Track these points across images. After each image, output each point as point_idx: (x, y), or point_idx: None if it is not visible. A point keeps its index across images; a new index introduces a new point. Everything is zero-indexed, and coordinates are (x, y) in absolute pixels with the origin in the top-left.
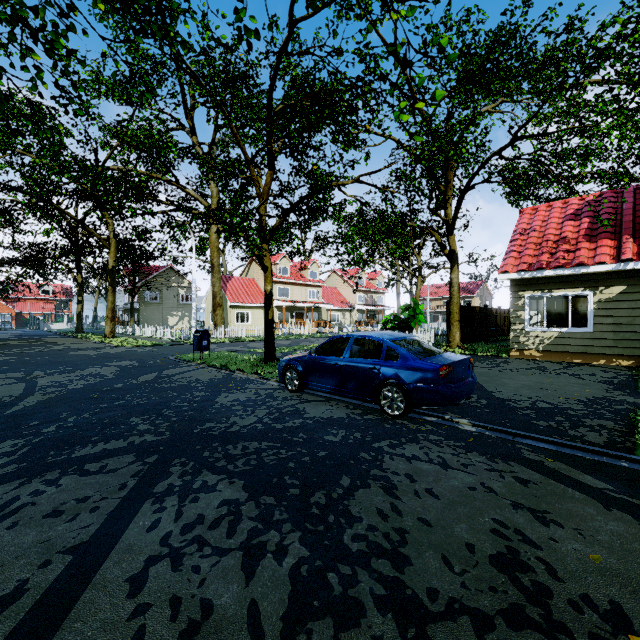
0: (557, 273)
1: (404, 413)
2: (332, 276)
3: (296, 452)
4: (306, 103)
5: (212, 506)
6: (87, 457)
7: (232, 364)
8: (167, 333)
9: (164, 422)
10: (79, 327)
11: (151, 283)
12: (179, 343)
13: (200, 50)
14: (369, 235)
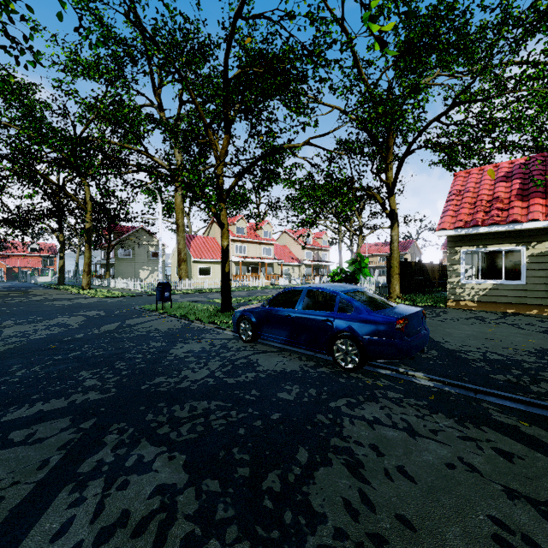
0: (492, 230)
1: (358, 366)
2: (283, 235)
3: (247, 414)
4: (260, 70)
5: (142, 496)
6: (17, 421)
7: (191, 314)
8: (137, 285)
9: (113, 376)
10: (61, 280)
11: (125, 241)
12: (147, 294)
13: (157, 11)
14: (317, 196)
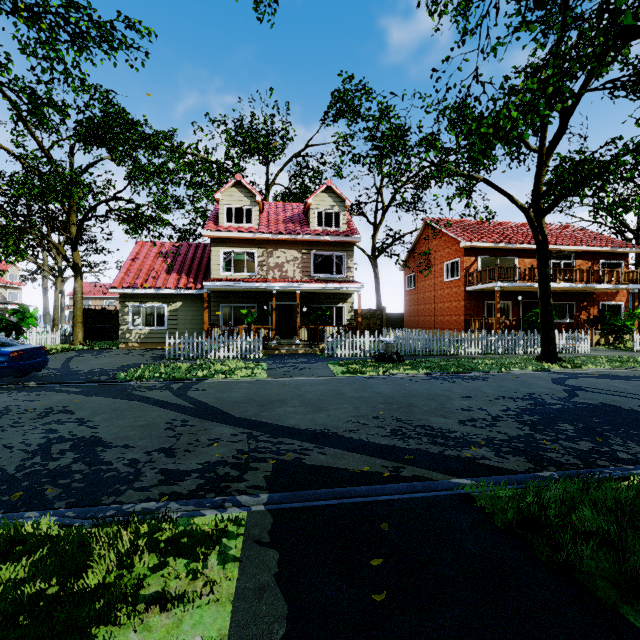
0: (147, 292)
1: None
2: None
3: None
4: None
5: None
6: None
7: None
8: None
9: None
10: None
11: None
12: None
13: None
14: None
